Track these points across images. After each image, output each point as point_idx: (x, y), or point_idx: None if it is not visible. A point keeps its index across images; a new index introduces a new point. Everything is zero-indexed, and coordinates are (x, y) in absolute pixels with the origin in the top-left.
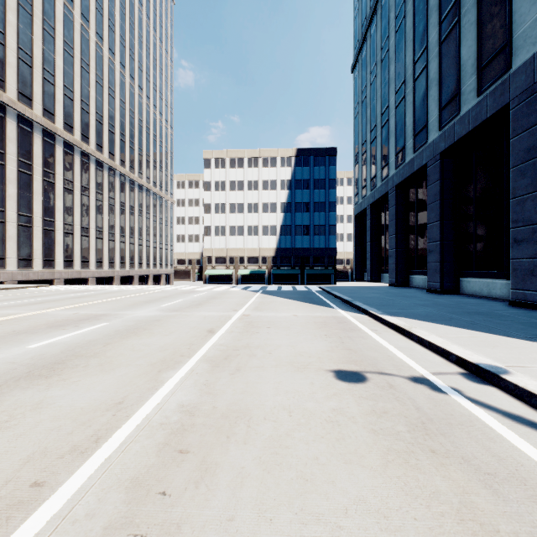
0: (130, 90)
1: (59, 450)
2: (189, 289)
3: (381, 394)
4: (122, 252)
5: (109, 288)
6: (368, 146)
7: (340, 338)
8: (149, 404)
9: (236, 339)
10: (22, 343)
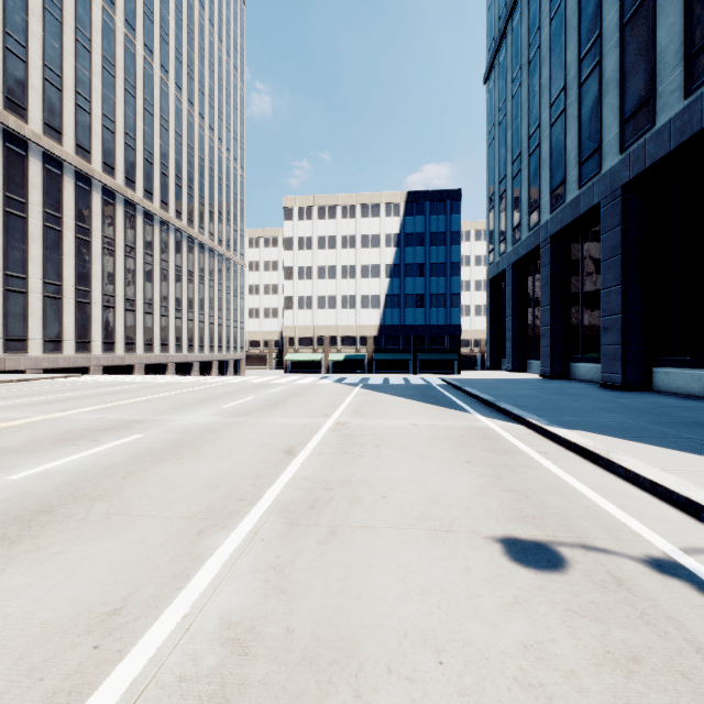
0: (188, 119)
1: None
2: (262, 381)
3: (607, 604)
4: (177, 332)
5: (157, 379)
6: (509, 183)
7: (493, 468)
8: (168, 619)
9: (327, 467)
10: (4, 470)
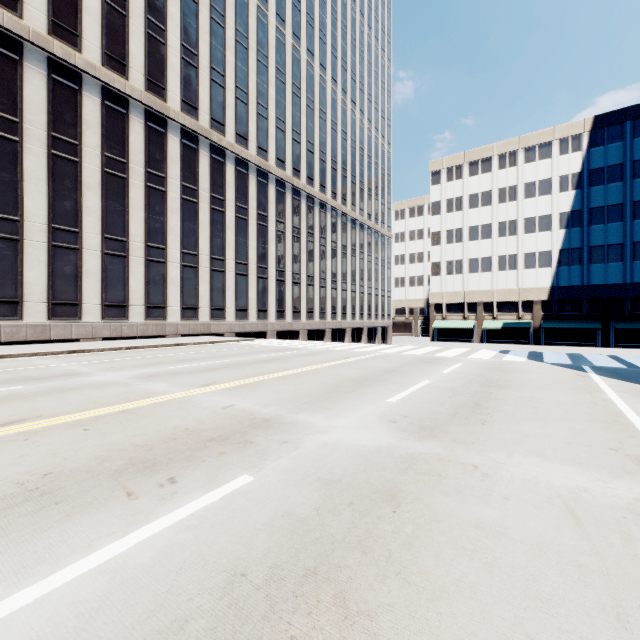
0: (342, 107)
1: None
2: (423, 352)
3: None
4: (333, 301)
5: (313, 345)
6: None
7: None
8: None
9: None
10: None
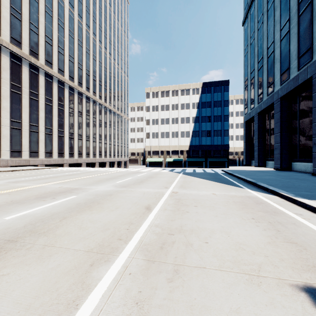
0: (104, 55)
1: None
2: (136, 170)
3: None
4: (100, 148)
5: (90, 169)
6: (256, 73)
7: (271, 224)
8: None
9: (169, 219)
10: (6, 213)
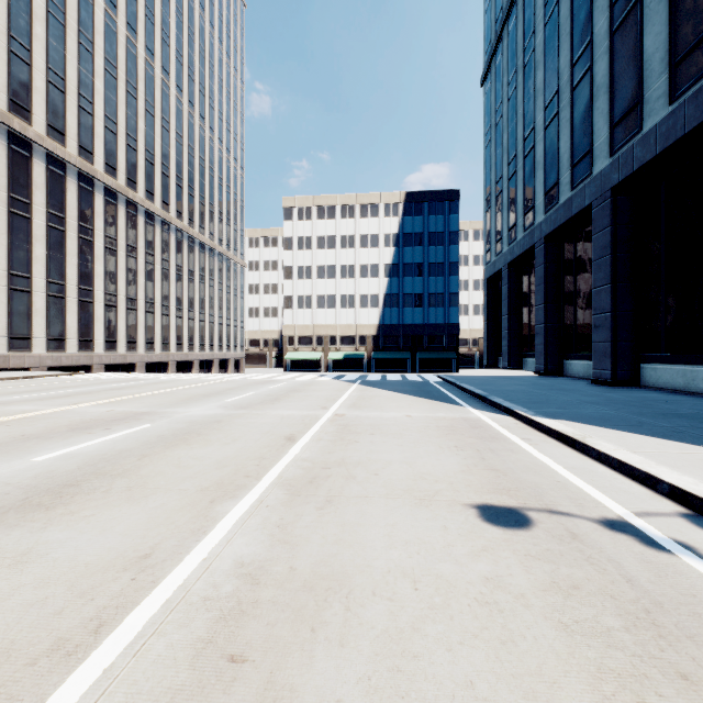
0: (189, 120)
1: (32, 648)
2: (263, 378)
3: (561, 551)
4: (178, 331)
5: (160, 376)
6: (505, 184)
7: (478, 451)
8: (190, 561)
9: (325, 451)
10: (28, 453)
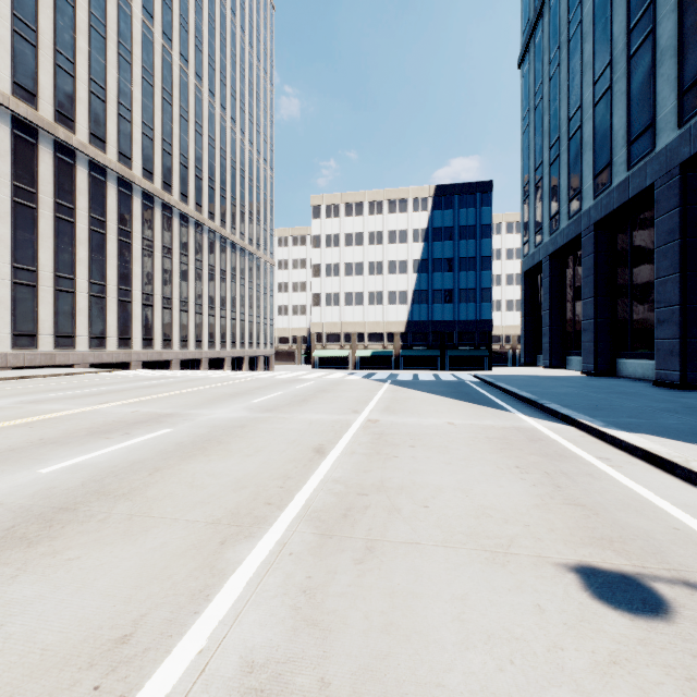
0: (221, 123)
1: None
2: (291, 376)
3: None
4: (211, 329)
5: (191, 374)
6: (546, 170)
7: (548, 475)
8: (181, 653)
9: (360, 469)
10: (37, 463)
